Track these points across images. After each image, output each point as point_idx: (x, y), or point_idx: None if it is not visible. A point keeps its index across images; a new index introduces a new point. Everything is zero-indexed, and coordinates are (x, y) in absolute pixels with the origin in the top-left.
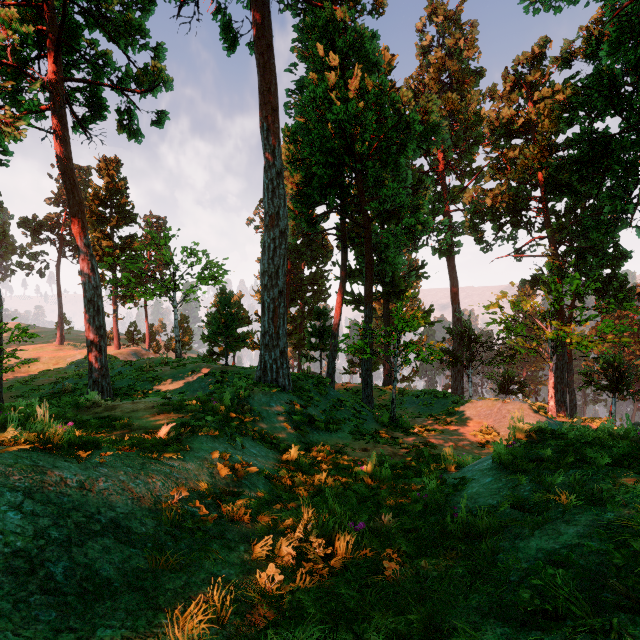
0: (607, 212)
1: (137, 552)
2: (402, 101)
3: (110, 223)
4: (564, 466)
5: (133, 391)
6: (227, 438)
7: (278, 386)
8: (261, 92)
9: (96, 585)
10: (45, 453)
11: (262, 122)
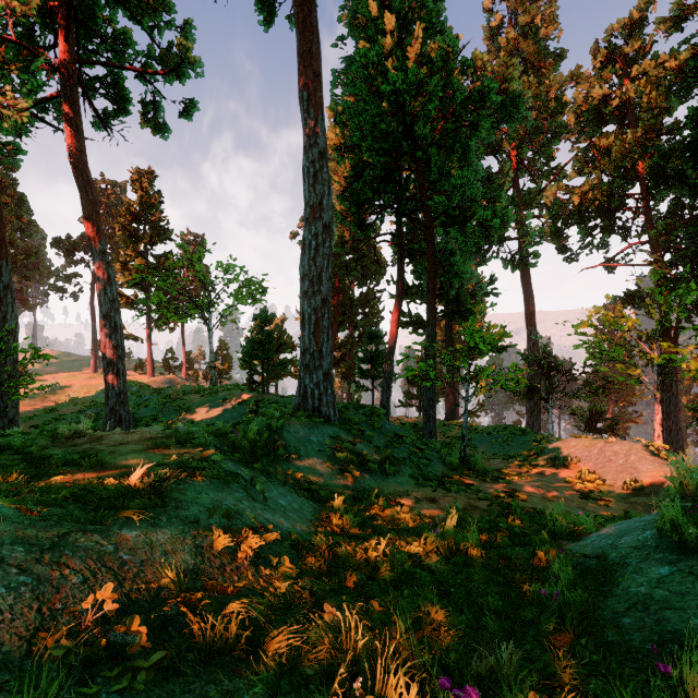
0: None
1: None
2: (475, 66)
3: (143, 240)
4: None
5: (156, 421)
6: (245, 483)
7: (321, 416)
8: (300, 54)
9: None
10: None
11: (301, 91)
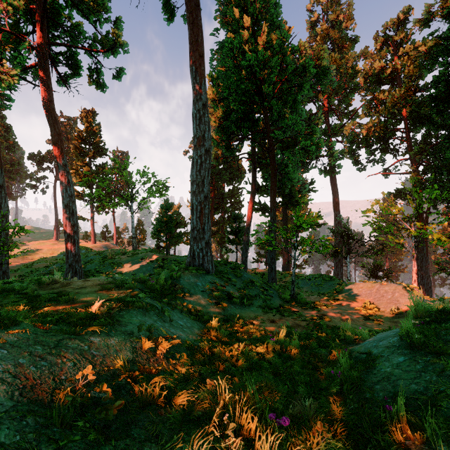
0: None
1: None
2: (300, 50)
3: (88, 155)
4: None
5: (98, 273)
6: (158, 311)
7: (204, 269)
8: (191, 42)
9: None
10: None
11: (191, 66)
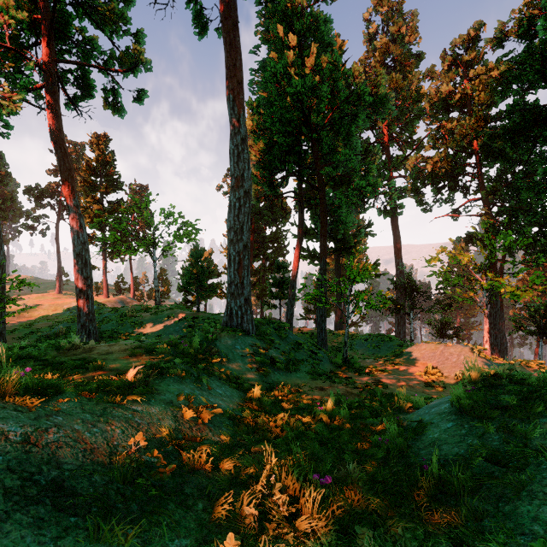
0: (540, 174)
1: (77, 521)
2: (354, 75)
3: (100, 190)
4: (532, 414)
5: (116, 334)
6: (194, 379)
7: (243, 330)
8: (227, 67)
9: None
10: None
11: (228, 94)
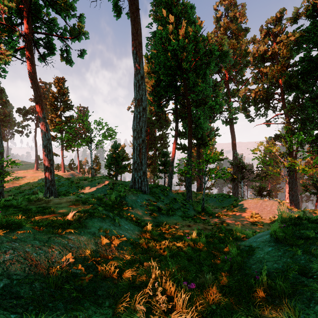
0: None
1: (16, 317)
2: (208, 39)
3: (60, 110)
4: None
5: (68, 193)
6: (111, 219)
7: (141, 191)
8: (132, 34)
9: None
10: None
11: (133, 50)
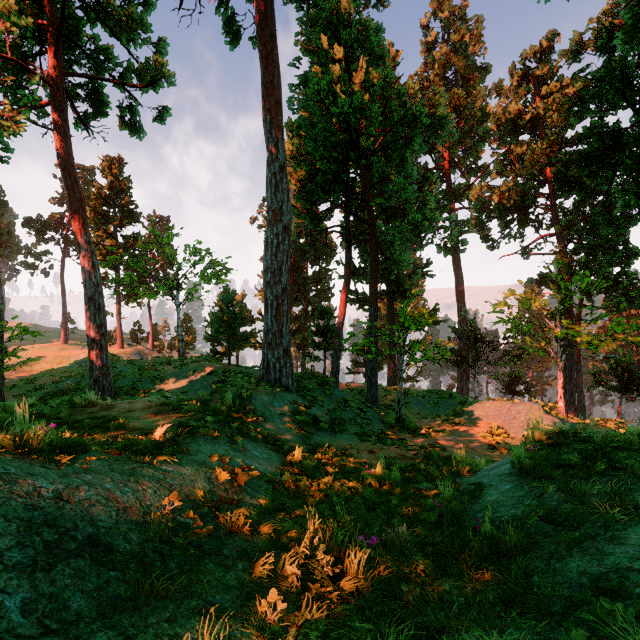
0: (620, 207)
1: (117, 575)
2: (408, 94)
3: (113, 222)
4: (595, 473)
5: (134, 390)
6: (228, 439)
7: (281, 385)
8: (264, 84)
9: (61, 622)
10: (21, 458)
11: (265, 115)
